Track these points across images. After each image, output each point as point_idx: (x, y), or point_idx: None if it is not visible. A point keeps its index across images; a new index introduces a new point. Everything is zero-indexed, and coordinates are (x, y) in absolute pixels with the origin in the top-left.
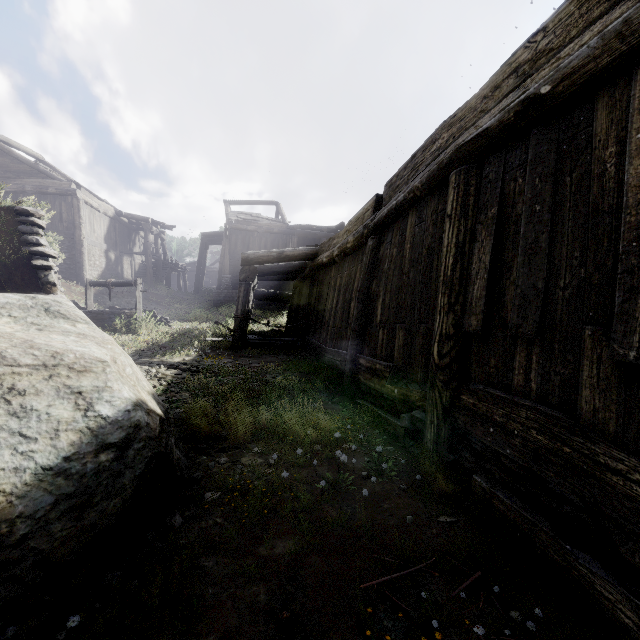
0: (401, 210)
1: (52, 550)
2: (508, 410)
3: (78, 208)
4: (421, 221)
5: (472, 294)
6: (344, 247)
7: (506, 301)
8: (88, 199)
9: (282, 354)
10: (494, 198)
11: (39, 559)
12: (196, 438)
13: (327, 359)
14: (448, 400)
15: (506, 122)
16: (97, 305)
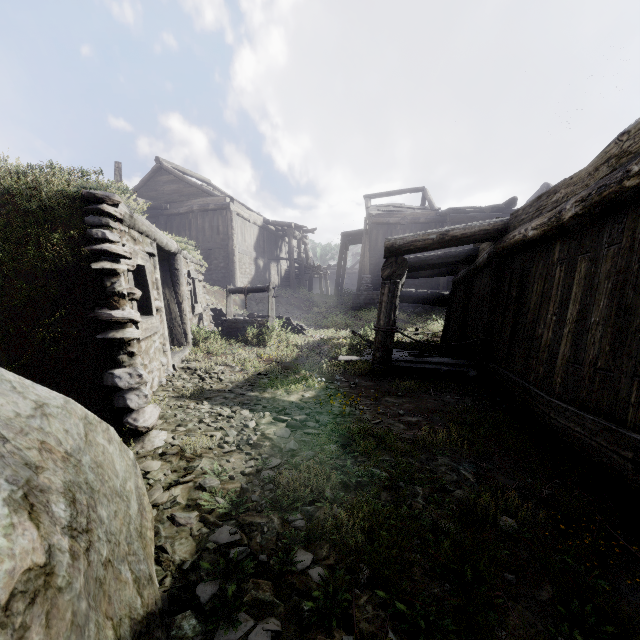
0: None
1: None
2: None
3: (231, 220)
4: None
5: None
6: (609, 191)
7: None
8: (240, 211)
9: (449, 391)
10: None
11: None
12: None
13: (561, 428)
14: None
15: None
16: (245, 311)
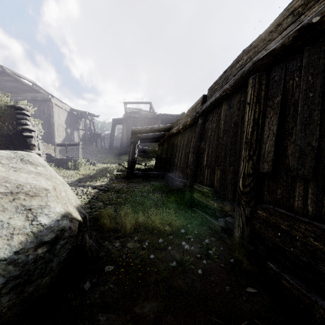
0: (218, 102)
1: (1, 315)
2: (291, 223)
3: (52, 107)
4: (230, 108)
5: (264, 149)
6: (185, 124)
7: (288, 154)
8: (57, 103)
9: (152, 181)
10: (278, 91)
11: None
12: (103, 230)
13: (176, 184)
14: (249, 213)
15: (287, 44)
16: (61, 155)
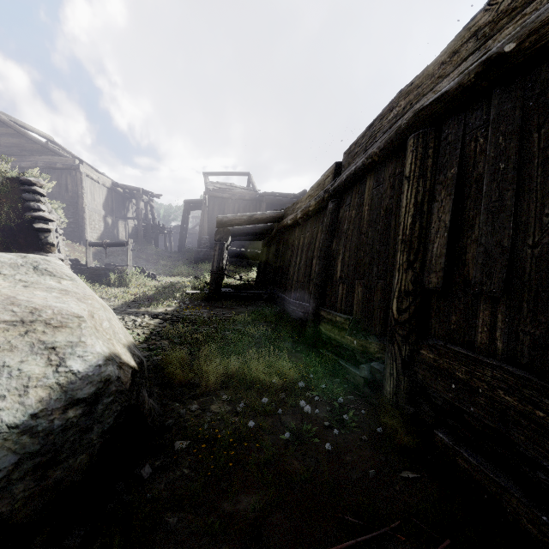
0: (359, 175)
1: (13, 512)
2: (471, 368)
3: (81, 180)
4: (379, 184)
5: (432, 252)
6: (307, 210)
7: (467, 259)
8: (89, 173)
9: (252, 305)
10: (454, 159)
11: None
12: (171, 385)
13: (291, 310)
14: (407, 354)
15: (466, 84)
16: (96, 262)
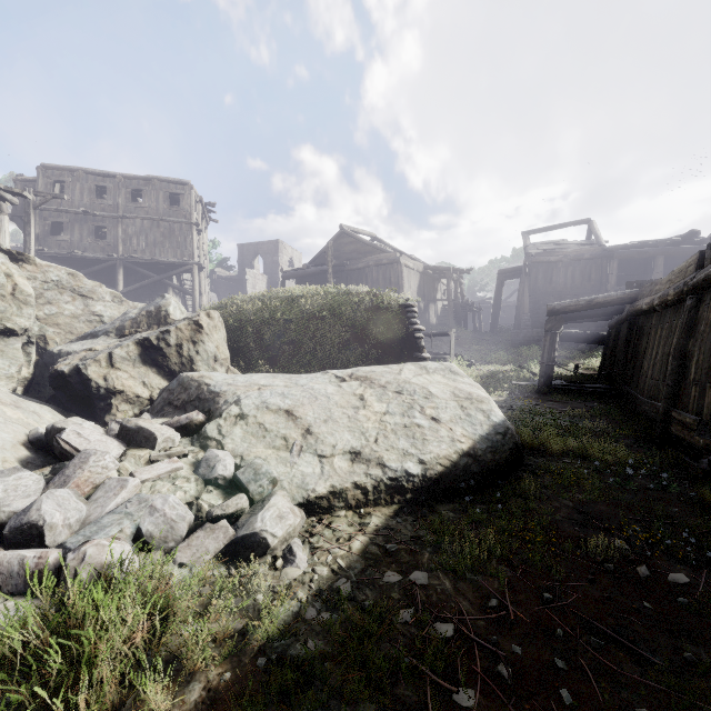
0: None
1: (488, 462)
2: None
3: (401, 272)
4: None
5: None
6: (664, 299)
7: None
8: (407, 262)
9: (591, 401)
10: None
11: (485, 463)
12: (524, 448)
13: (642, 410)
14: None
15: None
16: None
